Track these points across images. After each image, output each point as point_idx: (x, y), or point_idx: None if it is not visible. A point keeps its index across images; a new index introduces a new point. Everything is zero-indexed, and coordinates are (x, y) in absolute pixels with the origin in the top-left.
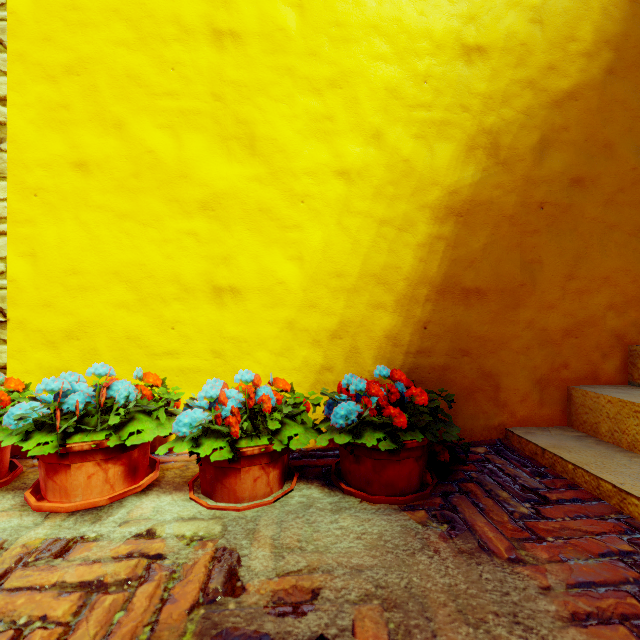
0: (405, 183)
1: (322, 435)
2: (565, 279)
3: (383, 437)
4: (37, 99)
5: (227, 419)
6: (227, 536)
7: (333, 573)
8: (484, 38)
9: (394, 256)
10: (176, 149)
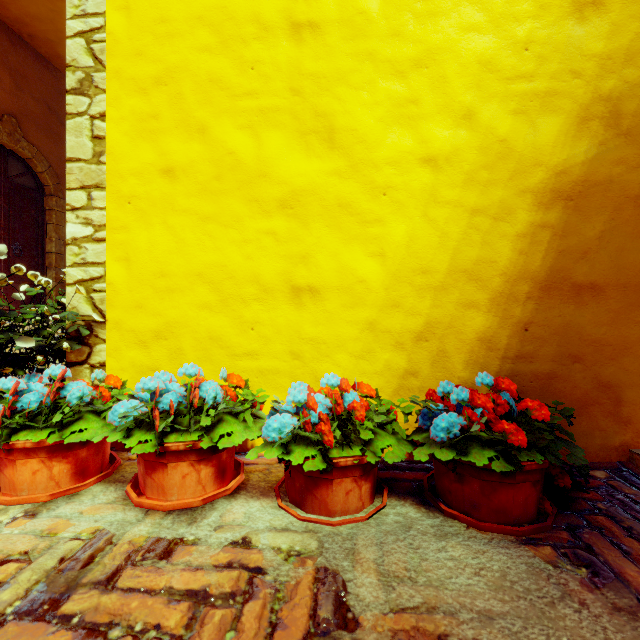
0: (501, 166)
1: (419, 448)
2: None
3: (493, 455)
4: (130, 112)
5: (318, 426)
6: (325, 554)
7: (457, 616)
8: None
9: (488, 249)
10: (255, 148)
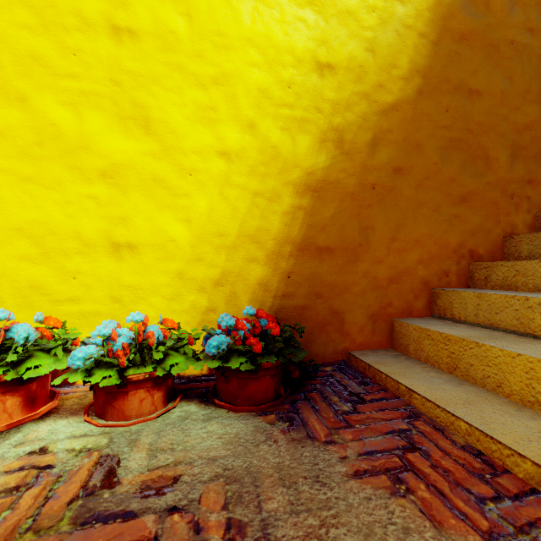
0: (273, 164)
1: (199, 362)
2: (390, 241)
3: (246, 361)
4: None
5: (116, 352)
6: (112, 446)
7: (194, 464)
8: (333, 58)
9: (265, 221)
10: (78, 124)
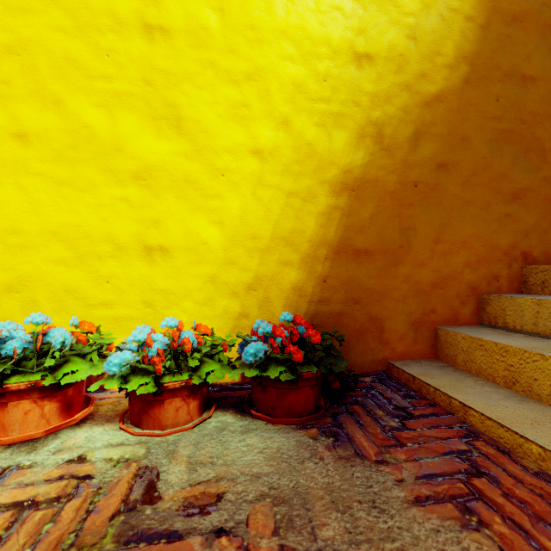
0: (308, 162)
1: (235, 370)
2: (433, 243)
3: (285, 370)
4: None
5: (152, 359)
6: (150, 457)
7: (236, 480)
8: (371, 48)
9: (299, 222)
10: (111, 125)
